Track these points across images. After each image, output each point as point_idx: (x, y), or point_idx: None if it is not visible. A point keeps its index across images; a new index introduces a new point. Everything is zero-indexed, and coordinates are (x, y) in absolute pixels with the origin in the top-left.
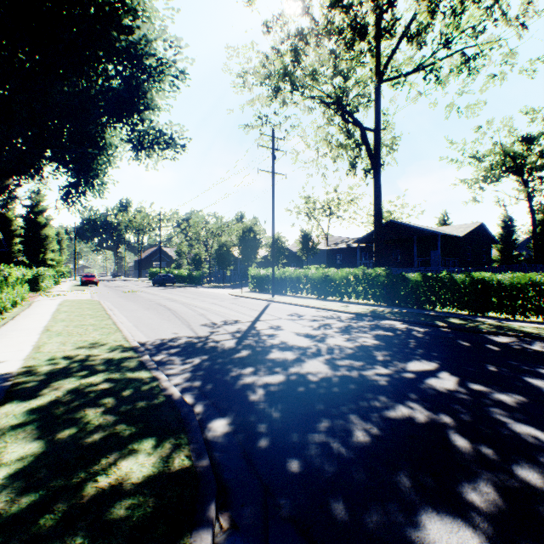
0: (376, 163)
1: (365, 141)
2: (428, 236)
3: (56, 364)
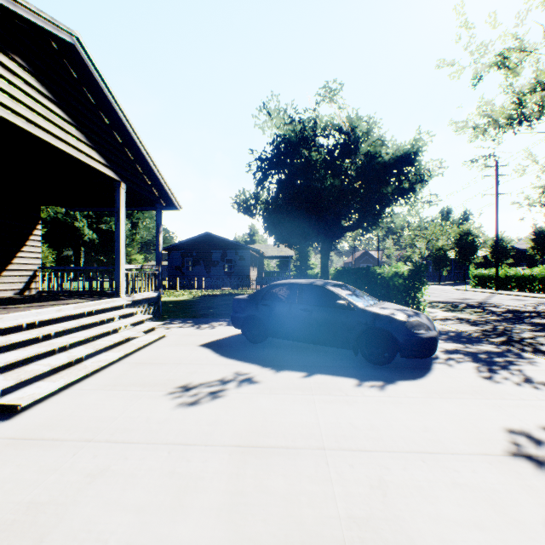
0: None
1: None
2: None
3: None
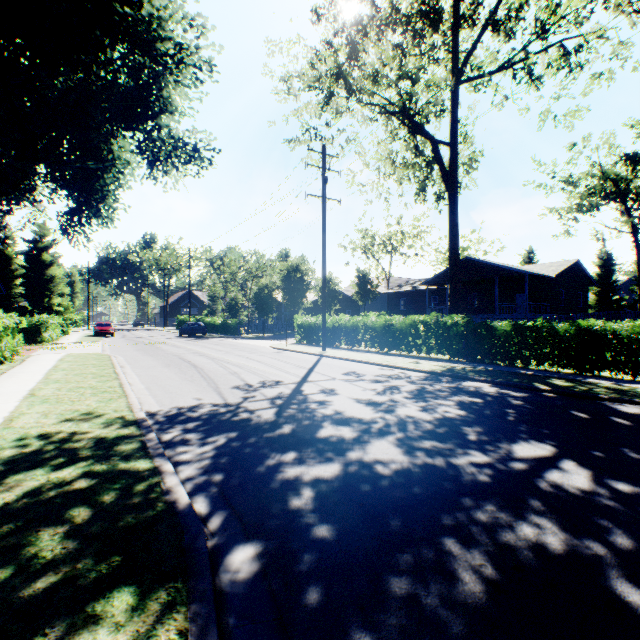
0: (451, 185)
1: (438, 158)
2: (513, 276)
3: (25, 446)
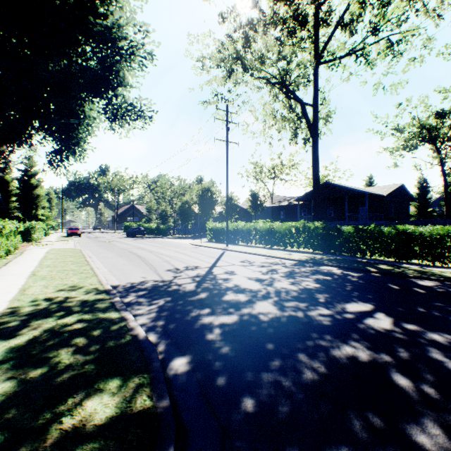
0: (314, 133)
1: (305, 115)
2: (357, 195)
3: (37, 305)
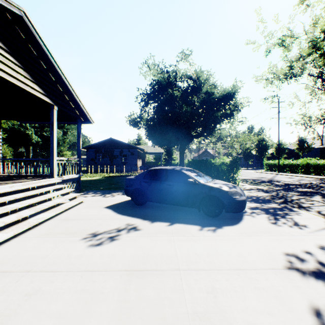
0: None
1: None
2: None
3: None
